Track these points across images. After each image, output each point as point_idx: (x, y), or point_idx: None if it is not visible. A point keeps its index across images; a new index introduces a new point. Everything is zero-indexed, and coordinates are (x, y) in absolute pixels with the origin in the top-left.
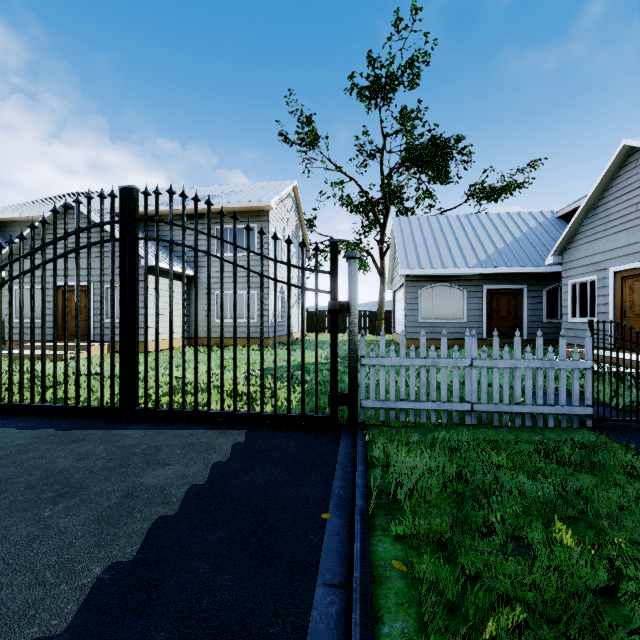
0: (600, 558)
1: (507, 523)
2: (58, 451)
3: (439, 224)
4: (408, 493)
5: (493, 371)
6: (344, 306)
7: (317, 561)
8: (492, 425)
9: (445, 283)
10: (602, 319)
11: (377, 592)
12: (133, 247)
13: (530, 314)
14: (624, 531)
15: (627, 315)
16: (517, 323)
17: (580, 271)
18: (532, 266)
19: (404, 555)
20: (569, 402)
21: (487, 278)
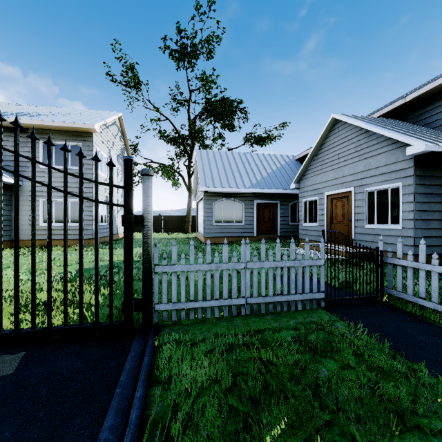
0: None
1: None
2: None
3: (227, 157)
4: (181, 431)
5: (261, 271)
6: (138, 219)
7: None
8: (261, 313)
9: (231, 198)
10: (321, 224)
11: None
12: None
13: (281, 220)
14: (369, 435)
15: (333, 222)
16: (274, 225)
17: (309, 194)
18: (283, 189)
19: None
20: None
21: (257, 196)
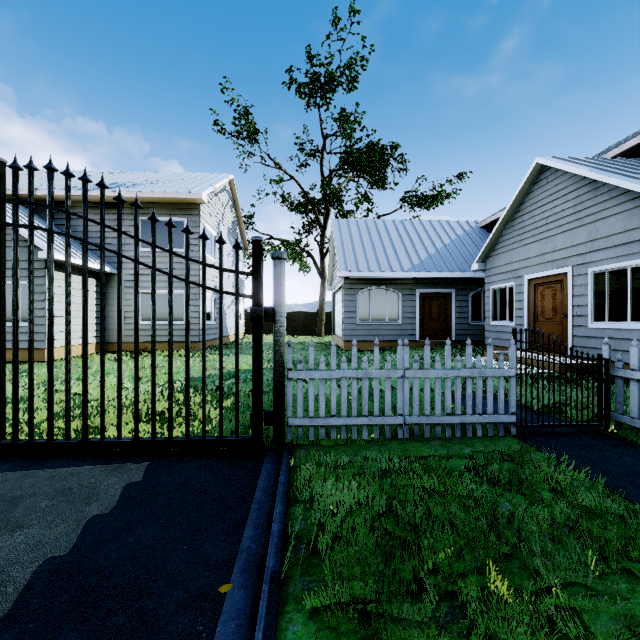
0: (538, 615)
1: (439, 577)
2: None
3: (376, 228)
4: (330, 544)
5: (425, 381)
6: (269, 313)
7: None
8: (424, 437)
9: (382, 286)
10: (518, 322)
11: None
12: None
13: (458, 317)
14: (558, 570)
15: (539, 319)
16: (447, 325)
17: (500, 278)
18: (459, 272)
19: None
20: (494, 406)
21: (420, 282)
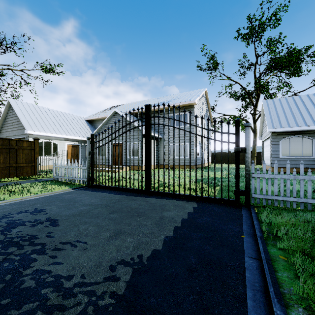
0: None
1: None
2: (131, 202)
3: (294, 101)
4: (284, 233)
5: None
6: (243, 149)
7: (243, 249)
8: None
9: (298, 135)
10: None
11: (273, 263)
12: (149, 128)
13: None
14: None
15: None
16: None
17: None
18: None
19: (284, 255)
20: None
21: None
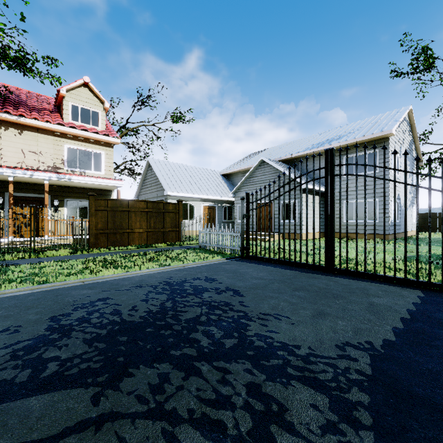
0: None
1: None
2: (312, 280)
3: None
4: None
5: None
6: None
7: None
8: None
9: None
10: None
11: None
12: (332, 180)
13: None
14: None
15: None
16: None
17: None
18: None
19: None
20: None
21: None
